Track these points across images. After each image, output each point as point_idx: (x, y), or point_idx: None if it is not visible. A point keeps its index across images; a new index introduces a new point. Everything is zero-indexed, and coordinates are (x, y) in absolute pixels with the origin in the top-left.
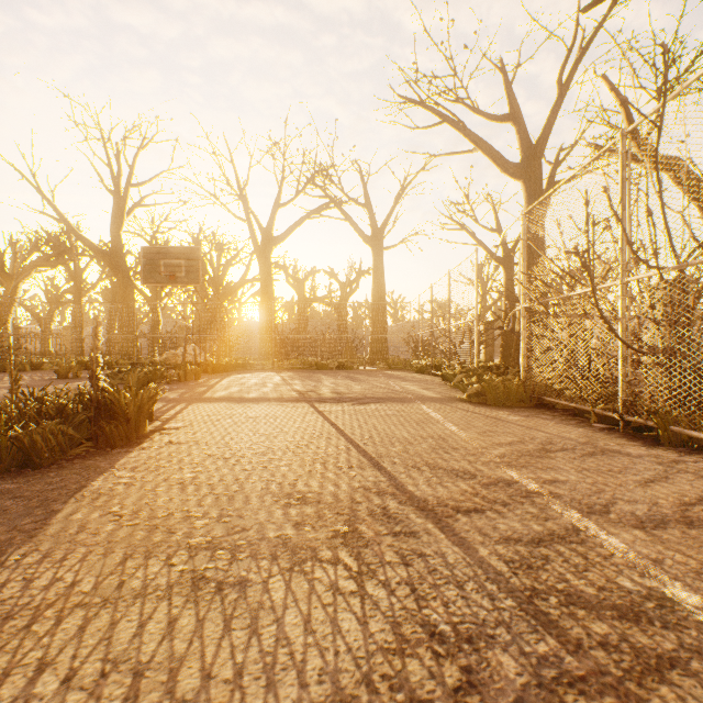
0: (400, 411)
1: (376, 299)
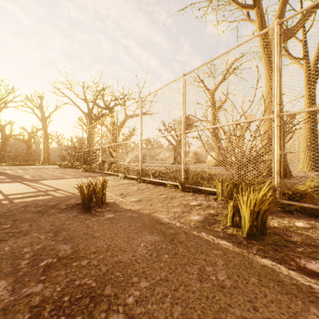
0: (46, 169)
1: (45, 141)
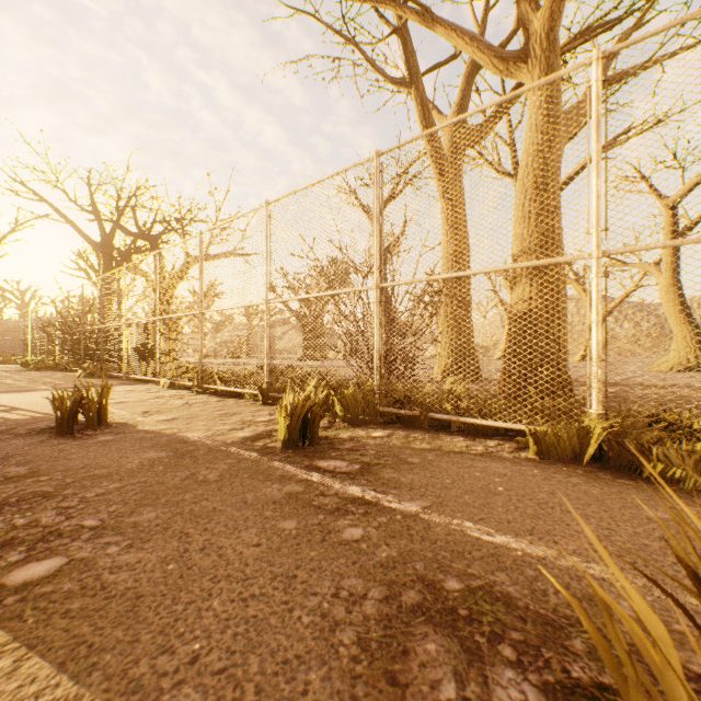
0: None
1: None
